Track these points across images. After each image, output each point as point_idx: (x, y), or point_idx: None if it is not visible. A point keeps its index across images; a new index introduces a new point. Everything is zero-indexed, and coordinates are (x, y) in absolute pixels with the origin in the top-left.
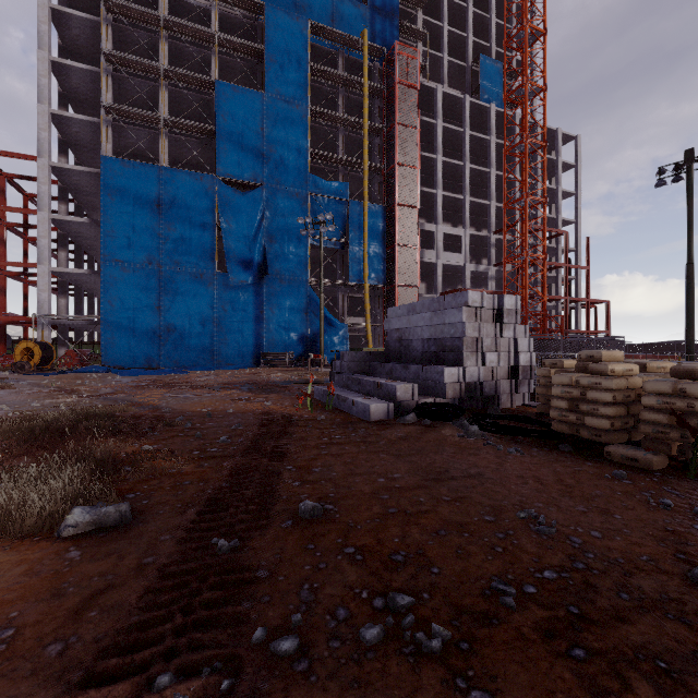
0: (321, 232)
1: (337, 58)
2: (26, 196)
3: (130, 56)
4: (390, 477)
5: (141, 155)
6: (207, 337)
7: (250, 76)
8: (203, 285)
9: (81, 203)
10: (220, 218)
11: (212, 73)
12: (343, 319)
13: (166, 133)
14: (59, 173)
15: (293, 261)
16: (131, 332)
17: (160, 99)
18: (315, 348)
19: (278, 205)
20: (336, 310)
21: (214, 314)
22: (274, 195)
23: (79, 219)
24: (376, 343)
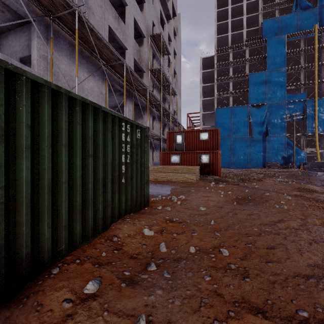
0: (293, 119)
1: (299, 41)
2: (191, 121)
3: (223, 77)
4: (321, 178)
5: (221, 102)
6: (245, 158)
7: (259, 64)
8: (244, 141)
9: (203, 120)
10: (250, 119)
11: (246, 71)
12: (302, 149)
13: (231, 95)
14: (203, 114)
15: (279, 128)
16: (223, 156)
17: (230, 85)
18: (289, 161)
19: (272, 109)
20: (299, 146)
21: (248, 150)
22: (270, 106)
23: (208, 126)
24: (322, 159)
